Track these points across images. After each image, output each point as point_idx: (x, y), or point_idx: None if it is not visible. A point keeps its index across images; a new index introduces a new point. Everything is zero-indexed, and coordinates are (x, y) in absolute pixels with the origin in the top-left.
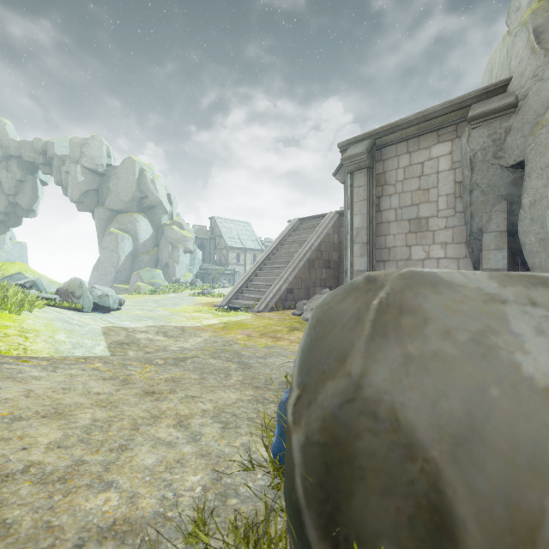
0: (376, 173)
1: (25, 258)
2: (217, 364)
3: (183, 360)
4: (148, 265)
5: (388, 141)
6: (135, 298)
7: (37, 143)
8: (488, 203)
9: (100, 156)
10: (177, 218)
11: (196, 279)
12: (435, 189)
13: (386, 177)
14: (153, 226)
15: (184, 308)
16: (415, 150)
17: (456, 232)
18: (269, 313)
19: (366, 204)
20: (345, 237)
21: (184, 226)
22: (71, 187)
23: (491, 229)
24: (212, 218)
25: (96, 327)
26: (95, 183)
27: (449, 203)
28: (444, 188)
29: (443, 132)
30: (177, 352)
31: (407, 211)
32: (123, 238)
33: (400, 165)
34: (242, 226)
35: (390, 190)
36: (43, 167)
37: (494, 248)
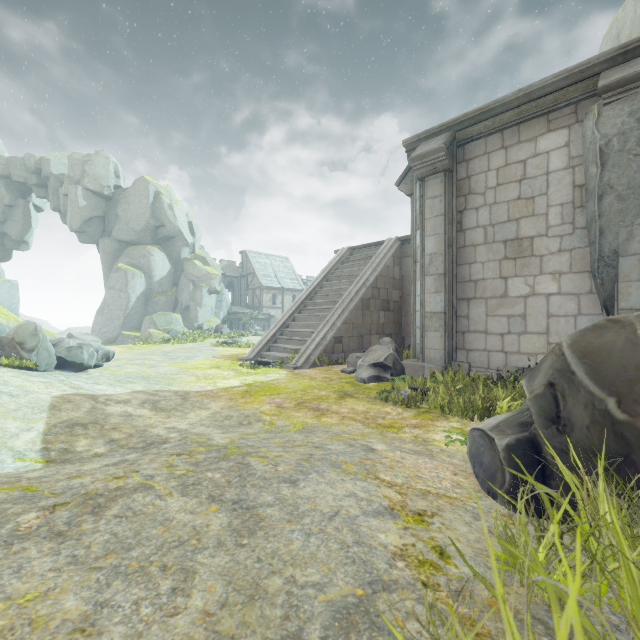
0: (456, 179)
1: (16, 300)
2: (179, 516)
3: (99, 507)
4: (165, 308)
5: (474, 134)
6: (140, 349)
7: (29, 160)
8: (628, 213)
9: (107, 176)
10: (201, 251)
11: (222, 325)
12: (543, 196)
13: (471, 183)
14: (172, 261)
15: (198, 362)
16: (514, 144)
17: (576, 256)
18: (311, 370)
19: (444, 221)
20: (412, 267)
21: (209, 262)
22: (71, 213)
23: (633, 250)
24: (243, 252)
25: (43, 396)
26: (100, 208)
27: (564, 216)
28: (557, 195)
29: (555, 116)
30: (123, 464)
31: (502, 229)
32: (134, 276)
33: (491, 166)
34: (279, 261)
35: (477, 200)
36: (37, 189)
37: (637, 278)
